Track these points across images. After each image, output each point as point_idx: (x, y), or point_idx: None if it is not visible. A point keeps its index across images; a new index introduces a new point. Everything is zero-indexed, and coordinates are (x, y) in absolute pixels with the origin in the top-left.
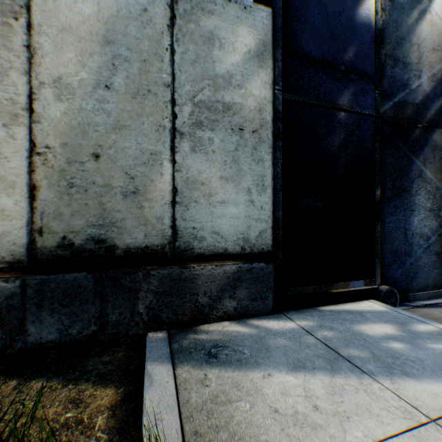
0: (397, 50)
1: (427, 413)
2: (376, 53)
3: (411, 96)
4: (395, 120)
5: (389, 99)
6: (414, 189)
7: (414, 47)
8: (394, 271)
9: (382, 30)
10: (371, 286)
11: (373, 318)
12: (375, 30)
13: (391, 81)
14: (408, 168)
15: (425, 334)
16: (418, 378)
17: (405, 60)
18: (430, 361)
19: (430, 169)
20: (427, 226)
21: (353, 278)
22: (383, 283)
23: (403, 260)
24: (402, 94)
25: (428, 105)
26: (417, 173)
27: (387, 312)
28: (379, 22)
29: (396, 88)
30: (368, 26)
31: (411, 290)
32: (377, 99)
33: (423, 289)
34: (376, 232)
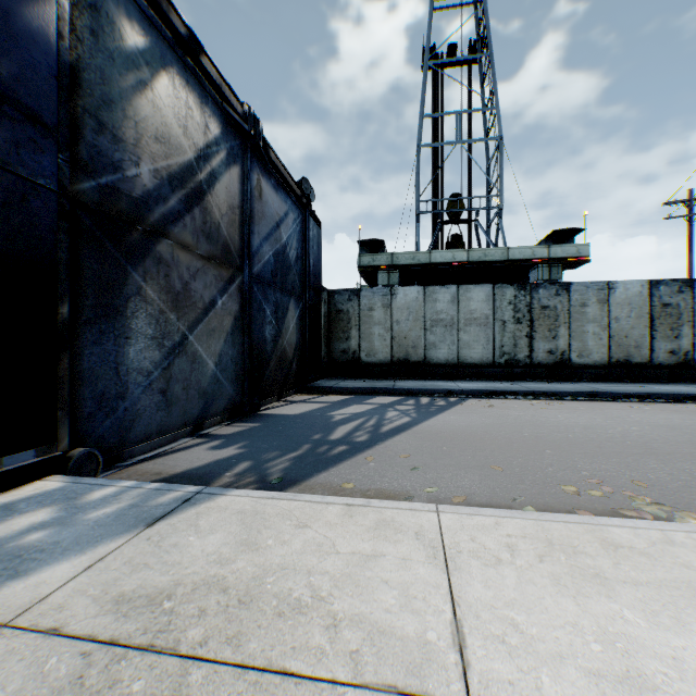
0: (106, 112)
1: (5, 619)
2: (63, 98)
3: (128, 185)
4: (103, 210)
5: (92, 176)
6: (132, 310)
7: (132, 122)
8: (101, 424)
9: (80, 68)
10: (53, 454)
11: (29, 507)
12: (60, 61)
13: (97, 153)
14: (123, 281)
15: (96, 502)
16: (34, 572)
17: (118, 132)
18: (73, 538)
19: (155, 287)
20: (150, 359)
21: (12, 450)
22: (82, 445)
23: (116, 406)
24: (115, 178)
25: (153, 205)
26: (137, 289)
27: (65, 488)
28: (69, 53)
29: (105, 166)
30: (47, 47)
31: (129, 444)
32: (64, 169)
33: (146, 439)
34: (62, 370)
